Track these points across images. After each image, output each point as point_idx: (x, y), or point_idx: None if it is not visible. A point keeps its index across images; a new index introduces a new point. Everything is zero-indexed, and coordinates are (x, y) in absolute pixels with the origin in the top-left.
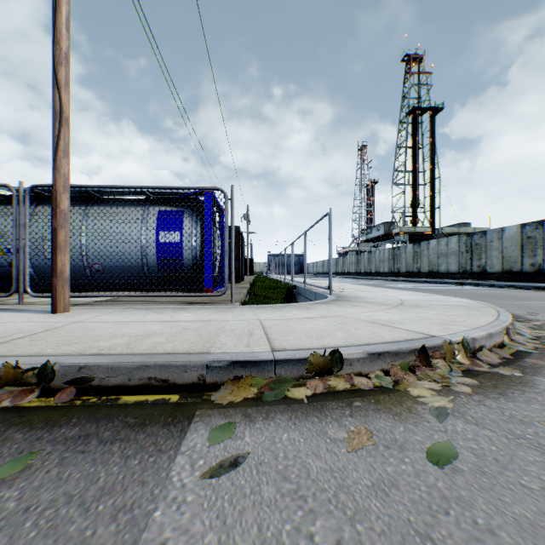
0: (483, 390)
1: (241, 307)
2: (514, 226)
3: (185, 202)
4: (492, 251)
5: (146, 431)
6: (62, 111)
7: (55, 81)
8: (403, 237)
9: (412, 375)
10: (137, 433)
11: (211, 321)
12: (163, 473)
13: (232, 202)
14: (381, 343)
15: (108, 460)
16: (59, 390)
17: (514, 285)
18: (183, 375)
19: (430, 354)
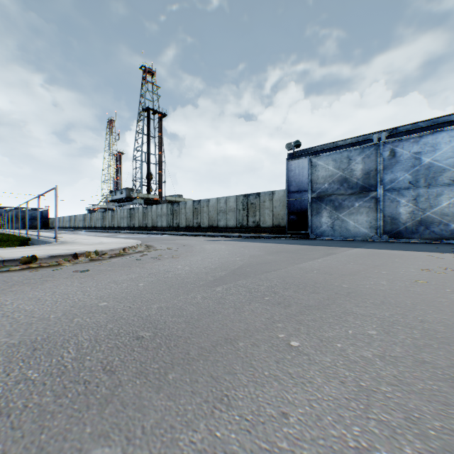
0: (90, 262)
1: None
2: (191, 201)
3: None
4: (182, 215)
5: None
6: None
7: None
8: (140, 200)
9: (68, 262)
10: None
11: None
12: None
13: None
14: (59, 253)
15: None
16: None
17: (186, 234)
18: None
19: (80, 256)
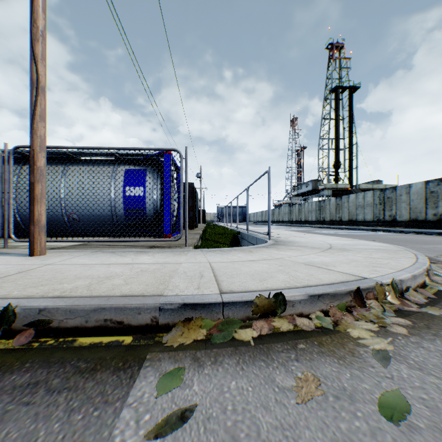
0: (417, 331)
1: (194, 251)
2: (420, 182)
3: (147, 162)
4: (401, 203)
5: (96, 378)
6: (39, 81)
7: (33, 55)
8: (327, 192)
9: (349, 316)
10: (86, 381)
11: (167, 263)
12: (105, 431)
13: (186, 161)
14: (320, 285)
15: (51, 414)
16: (20, 331)
17: (420, 231)
18: (137, 316)
19: (364, 295)
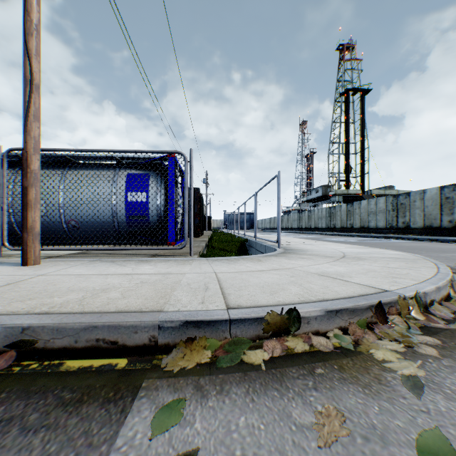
0: (449, 352)
1: (199, 260)
2: (434, 188)
3: (151, 166)
4: (415, 210)
5: (81, 412)
6: (32, 78)
7: (26, 50)
8: (338, 198)
9: (371, 334)
10: (69, 416)
11: (169, 274)
12: None
13: (191, 164)
14: (337, 299)
15: None
16: (0, 353)
17: (436, 239)
18: (133, 336)
19: (386, 310)
